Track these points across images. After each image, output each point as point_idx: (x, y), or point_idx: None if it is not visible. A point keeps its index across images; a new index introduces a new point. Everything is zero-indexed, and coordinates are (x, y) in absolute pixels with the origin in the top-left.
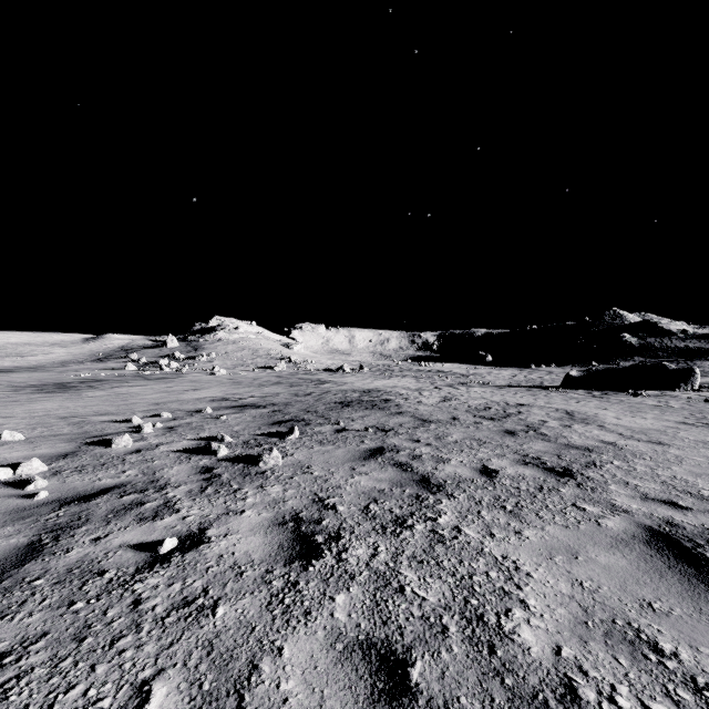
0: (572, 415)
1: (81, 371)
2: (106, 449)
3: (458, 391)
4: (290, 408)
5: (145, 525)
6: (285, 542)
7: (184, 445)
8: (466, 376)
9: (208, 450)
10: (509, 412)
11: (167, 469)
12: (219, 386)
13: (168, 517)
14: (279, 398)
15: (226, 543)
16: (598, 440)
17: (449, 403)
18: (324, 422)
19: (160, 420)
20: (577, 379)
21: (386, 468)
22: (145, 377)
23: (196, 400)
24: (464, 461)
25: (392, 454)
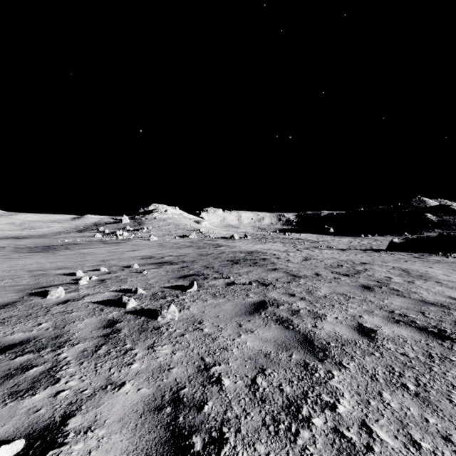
0: (408, 273)
1: (67, 238)
2: (42, 299)
3: (314, 252)
4: (195, 264)
5: (8, 406)
6: (153, 449)
7: (104, 297)
8: (317, 242)
9: (120, 302)
10: (357, 269)
11: (78, 322)
12: (150, 248)
13: (41, 392)
14: (189, 257)
15: (81, 448)
16: (446, 296)
17: (310, 262)
18: (218, 276)
19: (98, 273)
20: (399, 244)
21: (269, 324)
22: (105, 242)
23: (131, 258)
24: (339, 317)
25: (273, 309)
